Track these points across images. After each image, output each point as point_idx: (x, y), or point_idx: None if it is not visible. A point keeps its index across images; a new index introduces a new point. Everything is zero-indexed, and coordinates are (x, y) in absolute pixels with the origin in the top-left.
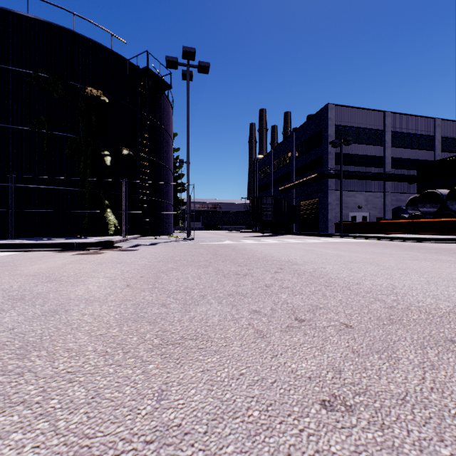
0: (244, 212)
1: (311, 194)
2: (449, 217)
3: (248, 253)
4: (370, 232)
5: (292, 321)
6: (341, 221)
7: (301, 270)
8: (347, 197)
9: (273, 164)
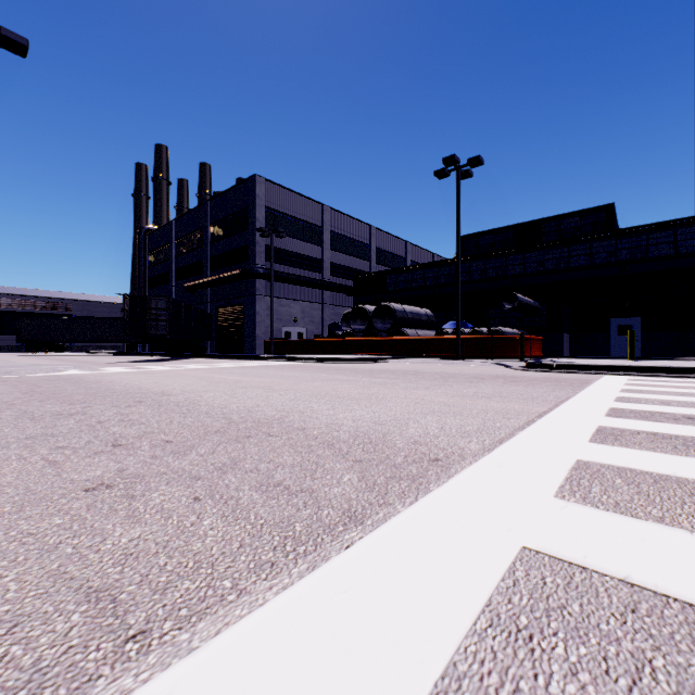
0: (120, 320)
1: (233, 299)
2: (376, 336)
3: (101, 386)
4: (304, 353)
5: (106, 448)
6: (272, 338)
7: (168, 401)
8: (280, 306)
9: (175, 245)
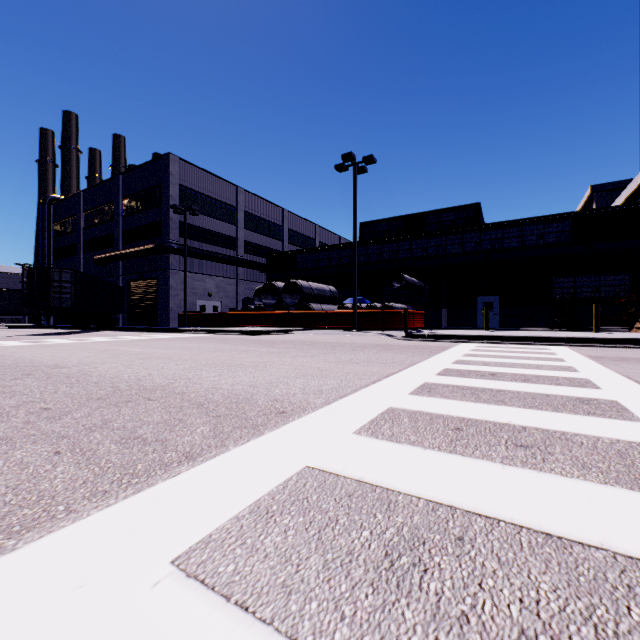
0: (19, 291)
1: (146, 272)
2: (285, 310)
3: None
4: (218, 325)
5: None
6: (186, 311)
7: (59, 373)
8: (195, 280)
9: (84, 216)
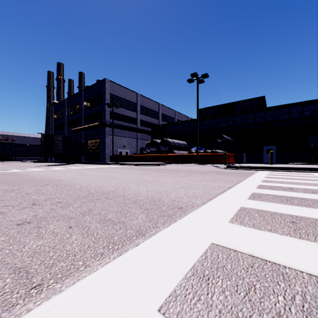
0: (39, 146)
1: (95, 136)
2: (161, 153)
3: (29, 177)
4: (128, 161)
5: (29, 205)
6: (113, 154)
7: (61, 183)
8: (117, 139)
9: (67, 110)
